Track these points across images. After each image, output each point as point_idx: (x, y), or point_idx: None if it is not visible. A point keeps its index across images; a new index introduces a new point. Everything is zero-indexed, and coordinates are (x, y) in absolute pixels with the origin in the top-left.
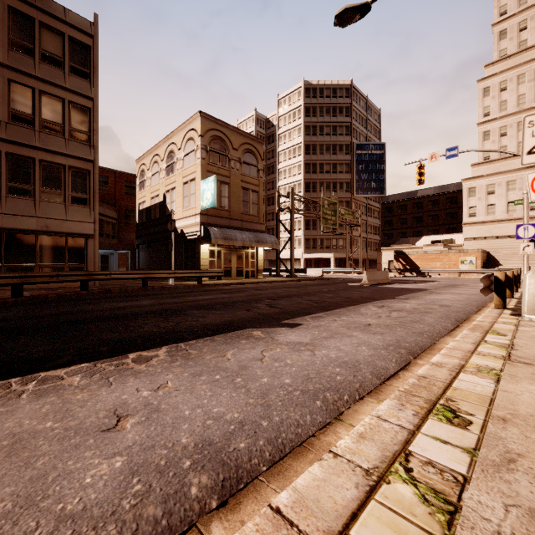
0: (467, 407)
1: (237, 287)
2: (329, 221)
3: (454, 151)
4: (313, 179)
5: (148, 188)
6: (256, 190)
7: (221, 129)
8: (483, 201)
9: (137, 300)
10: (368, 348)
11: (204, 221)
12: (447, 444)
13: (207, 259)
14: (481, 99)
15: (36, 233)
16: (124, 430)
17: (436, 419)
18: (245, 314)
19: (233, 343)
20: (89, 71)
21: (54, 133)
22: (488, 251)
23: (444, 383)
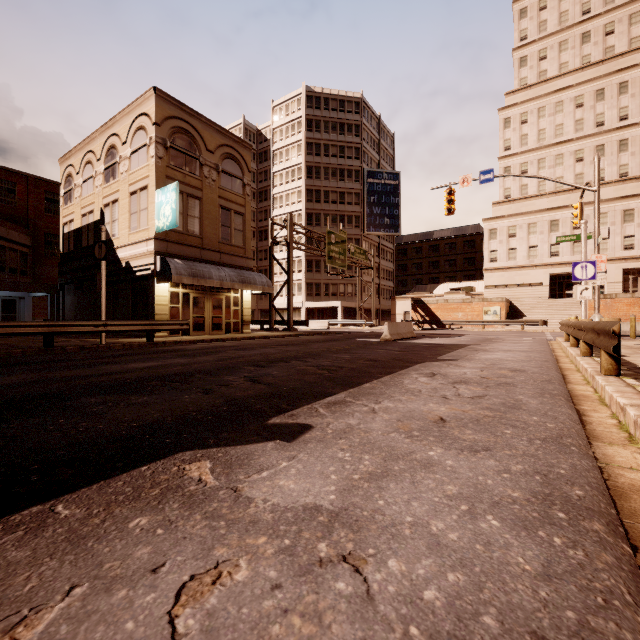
0: None
1: (209, 346)
2: (337, 261)
3: (489, 175)
4: (317, 209)
5: (77, 201)
6: (240, 211)
7: (189, 120)
8: (504, 245)
9: None
10: (504, 521)
11: (161, 250)
12: None
13: (167, 305)
14: (502, 130)
15: None
16: None
17: None
18: (196, 403)
19: (99, 536)
20: None
21: None
22: (511, 300)
23: None
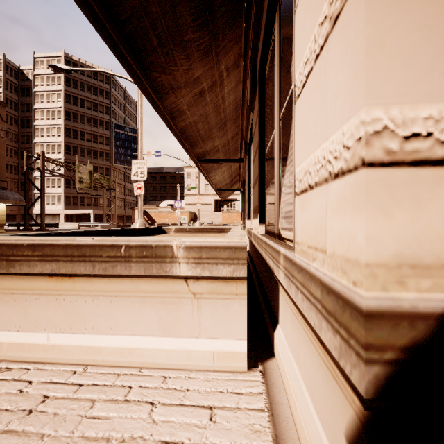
0: None
1: None
2: (85, 184)
3: (159, 153)
4: (74, 143)
5: None
6: None
7: None
8: (194, 182)
9: None
10: None
11: None
12: None
13: None
14: None
15: None
16: None
17: None
18: None
19: None
20: None
21: None
22: (195, 212)
23: None
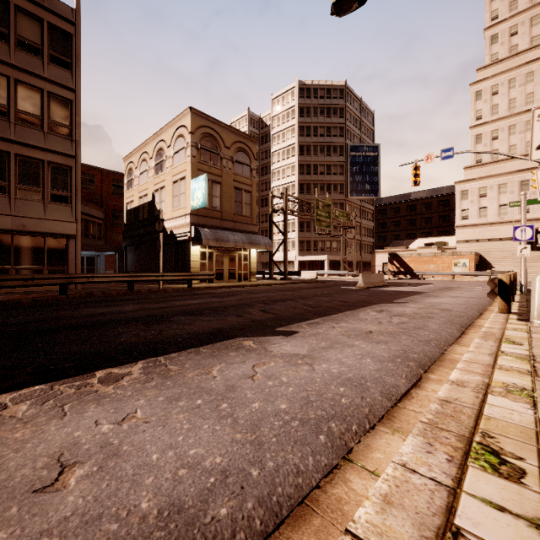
0: (512, 446)
1: (229, 291)
2: (324, 223)
3: (449, 152)
4: (307, 180)
5: (136, 187)
6: (249, 190)
7: (213, 127)
8: (475, 204)
9: (120, 305)
10: (373, 360)
11: (194, 222)
12: (504, 512)
13: (198, 261)
14: (474, 102)
15: (11, 233)
16: (66, 488)
17: (478, 467)
18: (236, 321)
19: (221, 355)
20: (71, 61)
21: (32, 125)
22: (480, 253)
23: (473, 409)
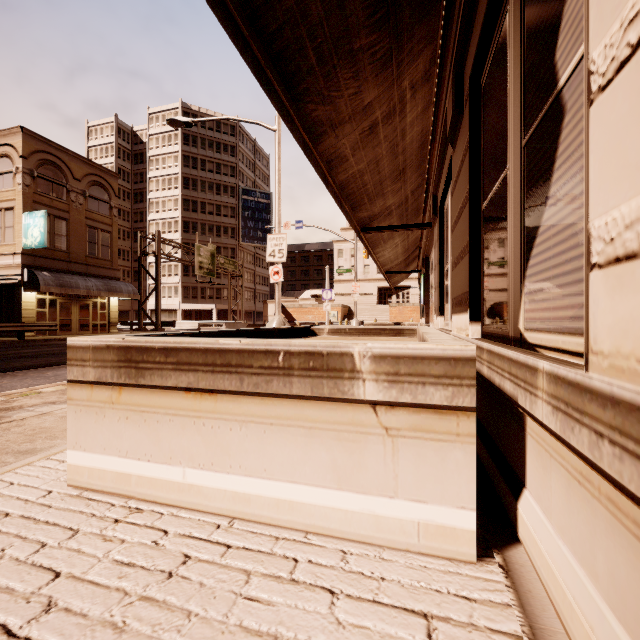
0: None
1: None
2: (206, 271)
3: (300, 224)
4: (194, 218)
5: None
6: (108, 230)
7: (56, 153)
8: (348, 263)
9: None
10: None
11: (28, 263)
12: None
13: (34, 310)
14: None
15: None
16: None
17: None
18: None
19: (54, 369)
20: None
21: None
22: (350, 306)
23: None
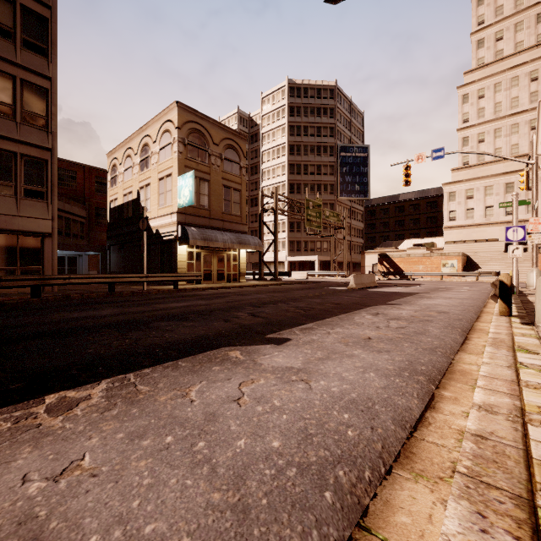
0: None
1: (217, 292)
2: (314, 223)
3: (440, 153)
4: (298, 180)
5: (120, 184)
6: (238, 188)
7: (201, 122)
8: (463, 206)
9: (97, 309)
10: (377, 374)
11: (181, 221)
12: None
13: (185, 261)
14: (461, 105)
15: None
16: None
17: None
18: (222, 326)
19: (202, 371)
20: (47, 47)
21: (2, 115)
22: (468, 254)
23: (517, 450)
